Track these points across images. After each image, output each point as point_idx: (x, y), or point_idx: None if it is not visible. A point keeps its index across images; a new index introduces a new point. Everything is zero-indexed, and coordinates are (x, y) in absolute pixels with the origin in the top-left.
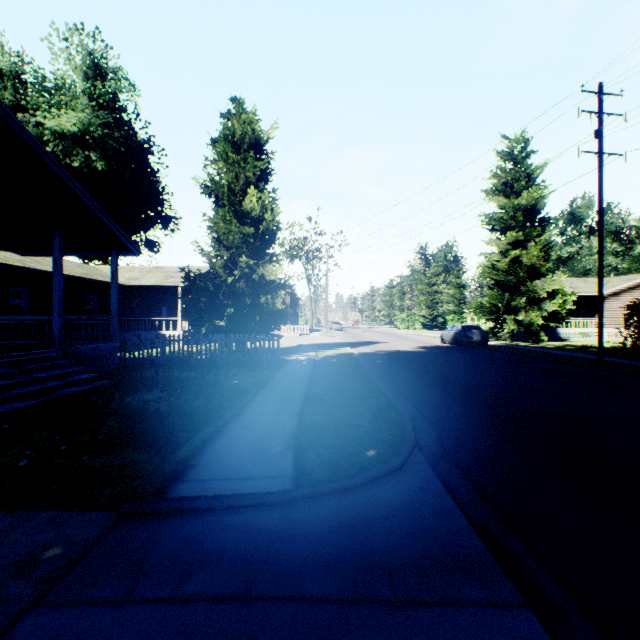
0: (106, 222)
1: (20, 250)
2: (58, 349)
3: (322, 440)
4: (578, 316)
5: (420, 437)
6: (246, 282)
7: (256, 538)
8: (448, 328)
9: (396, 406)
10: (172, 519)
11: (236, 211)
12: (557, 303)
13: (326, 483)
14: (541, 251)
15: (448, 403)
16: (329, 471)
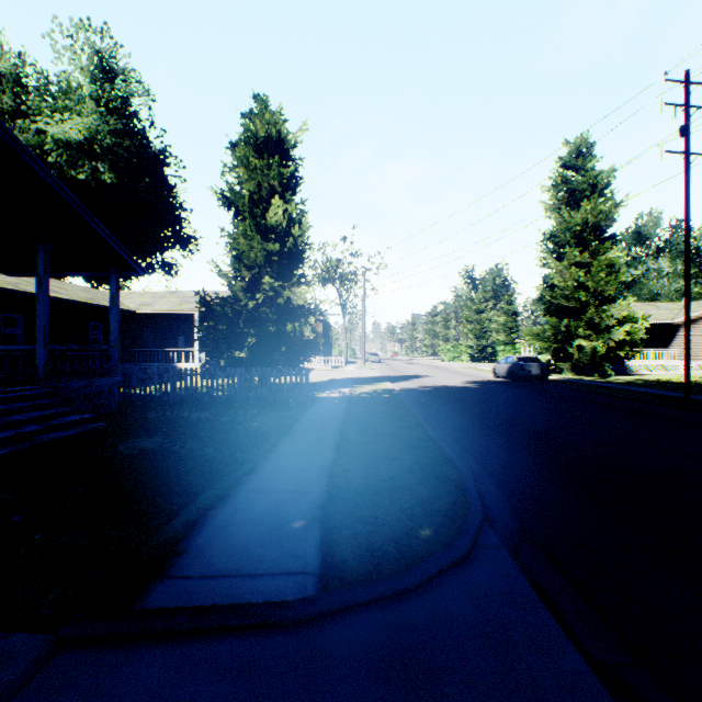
0: (102, 235)
1: (6, 269)
2: (42, 385)
3: (359, 510)
4: (648, 346)
5: (488, 505)
6: (270, 307)
7: (255, 697)
8: (502, 360)
9: (452, 459)
10: (133, 651)
11: (259, 226)
12: (627, 332)
13: (365, 586)
14: (608, 272)
15: (515, 454)
16: (369, 563)
